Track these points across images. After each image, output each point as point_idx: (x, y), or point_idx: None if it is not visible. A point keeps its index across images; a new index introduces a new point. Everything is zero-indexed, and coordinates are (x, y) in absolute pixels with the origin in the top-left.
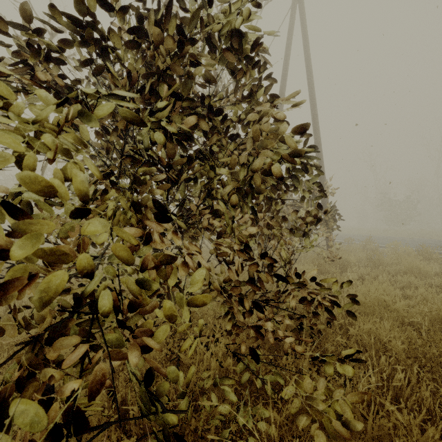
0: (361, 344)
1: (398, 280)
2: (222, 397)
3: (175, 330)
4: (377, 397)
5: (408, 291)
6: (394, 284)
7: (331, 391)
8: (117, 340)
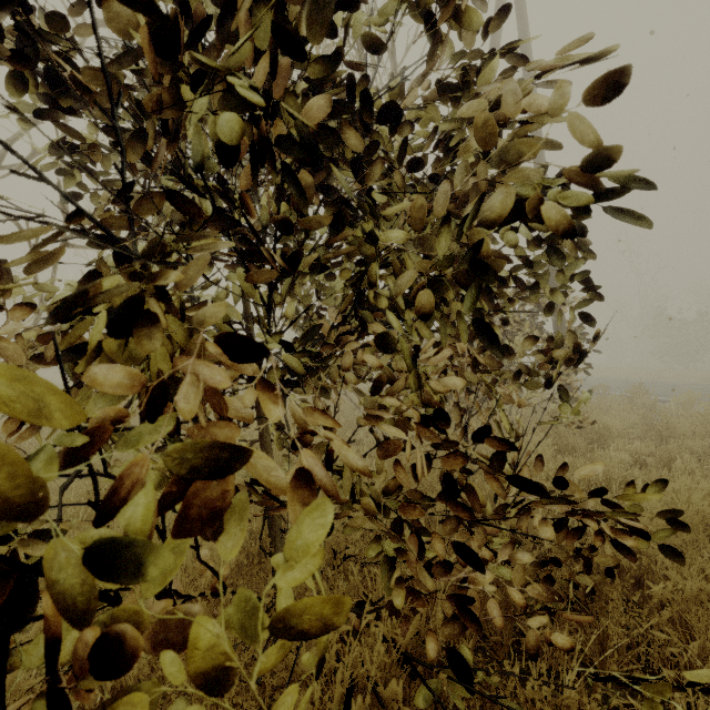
0: (678, 620)
1: None
2: None
3: None
4: None
5: None
6: (709, 476)
7: None
8: None
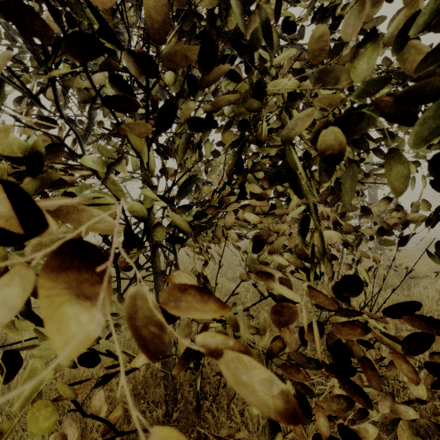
0: None
1: None
2: None
3: (173, 409)
4: None
5: None
6: None
7: None
8: None
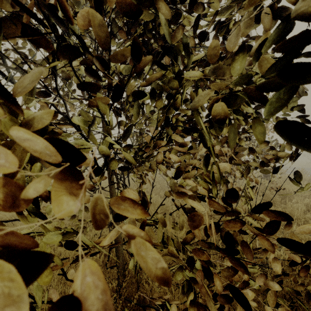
0: None
1: None
2: None
3: (123, 281)
4: None
5: None
6: None
7: None
8: None
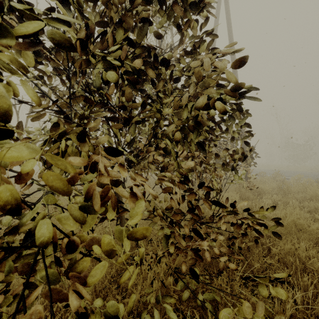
0: (282, 261)
1: (306, 205)
2: (163, 310)
3: None
4: (306, 317)
5: (316, 215)
6: (302, 208)
7: (266, 316)
8: (53, 276)
